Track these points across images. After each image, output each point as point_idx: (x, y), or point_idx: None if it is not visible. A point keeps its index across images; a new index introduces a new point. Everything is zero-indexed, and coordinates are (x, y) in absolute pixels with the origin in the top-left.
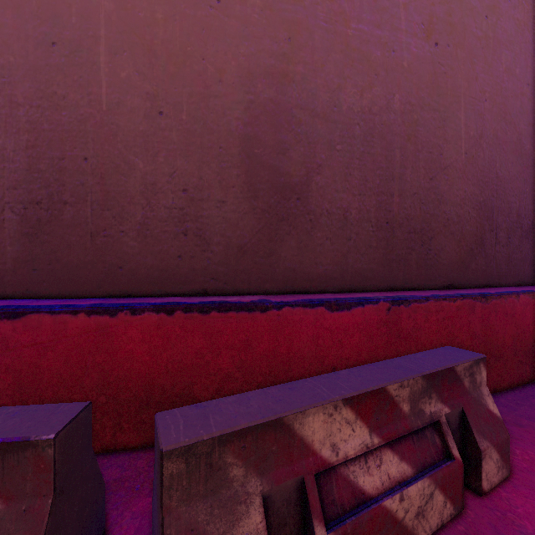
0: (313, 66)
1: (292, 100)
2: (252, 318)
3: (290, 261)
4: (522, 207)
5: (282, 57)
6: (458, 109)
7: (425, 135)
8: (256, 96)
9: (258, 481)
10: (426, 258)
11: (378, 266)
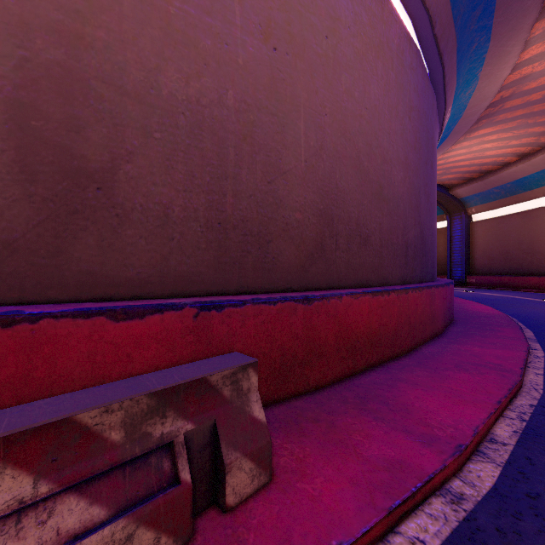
0: (120, 35)
1: (90, 70)
2: None
3: (87, 262)
4: (360, 217)
5: (74, 14)
6: (298, 117)
7: (263, 138)
8: (33, 54)
9: None
10: (264, 262)
11: (208, 269)
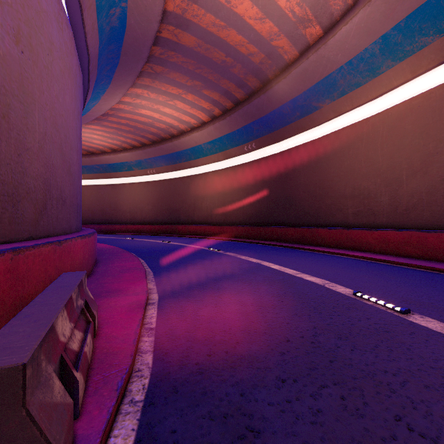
0: None
1: None
2: None
3: None
4: (62, 186)
5: None
6: (35, 109)
7: (16, 119)
8: None
9: (50, 365)
10: (16, 217)
11: None
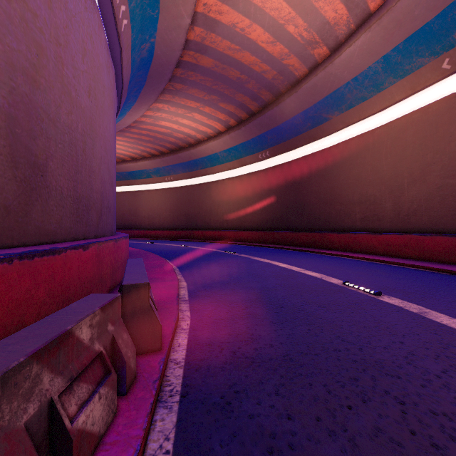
0: (49, 84)
1: (39, 102)
2: (55, 259)
3: (38, 220)
4: (109, 197)
5: (33, 66)
6: (97, 141)
7: (89, 151)
8: (17, 85)
9: None
10: (89, 221)
11: (74, 225)
